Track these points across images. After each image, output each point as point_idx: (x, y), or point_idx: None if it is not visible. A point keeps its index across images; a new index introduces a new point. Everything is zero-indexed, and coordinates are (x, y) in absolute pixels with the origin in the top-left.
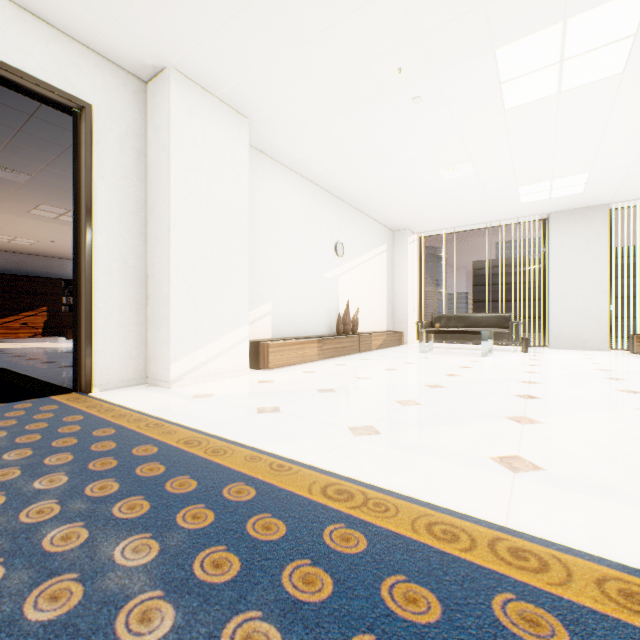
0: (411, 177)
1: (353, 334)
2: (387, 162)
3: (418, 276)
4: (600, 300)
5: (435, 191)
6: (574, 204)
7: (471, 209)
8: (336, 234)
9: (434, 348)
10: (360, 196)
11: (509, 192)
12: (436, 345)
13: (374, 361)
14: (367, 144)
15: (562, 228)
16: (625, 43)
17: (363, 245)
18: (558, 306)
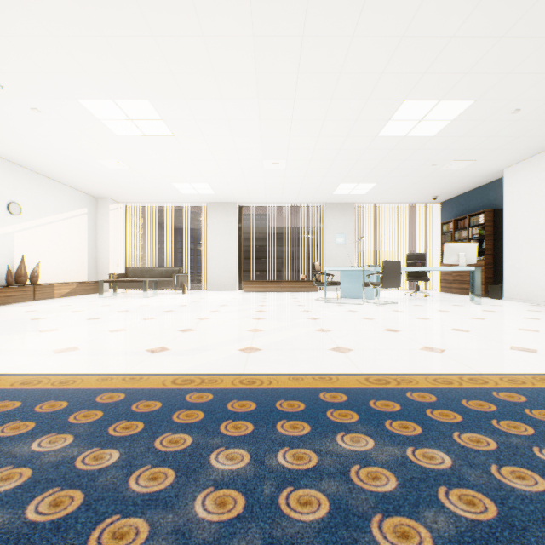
0: (79, 161)
1: (30, 285)
2: (45, 145)
3: (125, 237)
4: (233, 260)
5: (110, 174)
6: (218, 200)
7: (151, 192)
8: (10, 194)
9: (124, 294)
10: (38, 165)
11: (169, 185)
12: (133, 292)
13: (33, 306)
14: (12, 128)
15: (214, 214)
16: (161, 122)
17: (53, 207)
18: (212, 263)
